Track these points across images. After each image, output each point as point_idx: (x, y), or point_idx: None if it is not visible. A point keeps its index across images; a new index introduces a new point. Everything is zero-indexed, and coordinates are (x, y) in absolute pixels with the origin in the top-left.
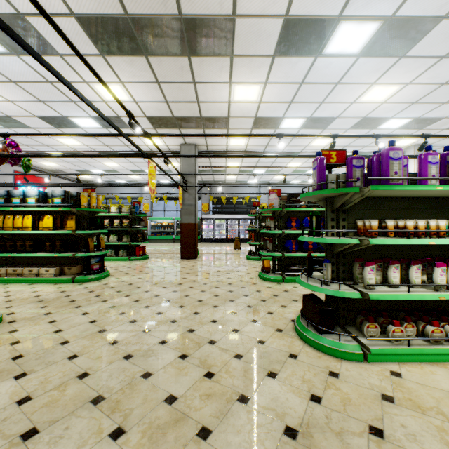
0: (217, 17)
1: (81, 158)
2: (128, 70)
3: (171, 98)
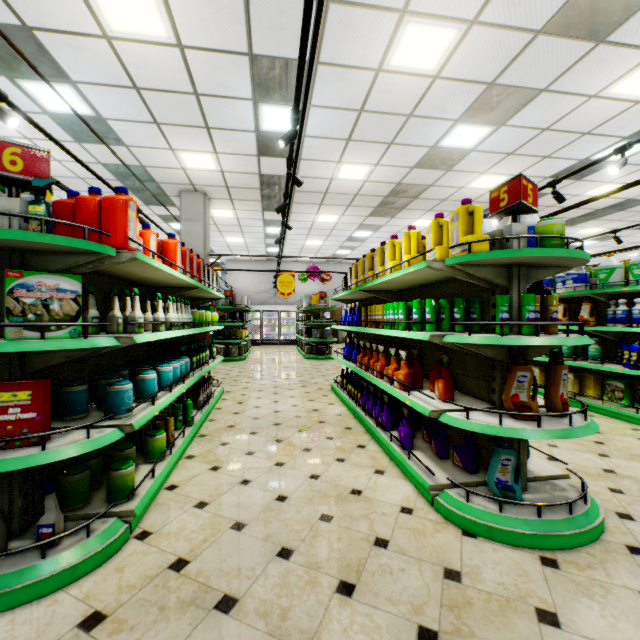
0: (618, 202)
1: (601, 258)
2: (589, 224)
3: (637, 220)
